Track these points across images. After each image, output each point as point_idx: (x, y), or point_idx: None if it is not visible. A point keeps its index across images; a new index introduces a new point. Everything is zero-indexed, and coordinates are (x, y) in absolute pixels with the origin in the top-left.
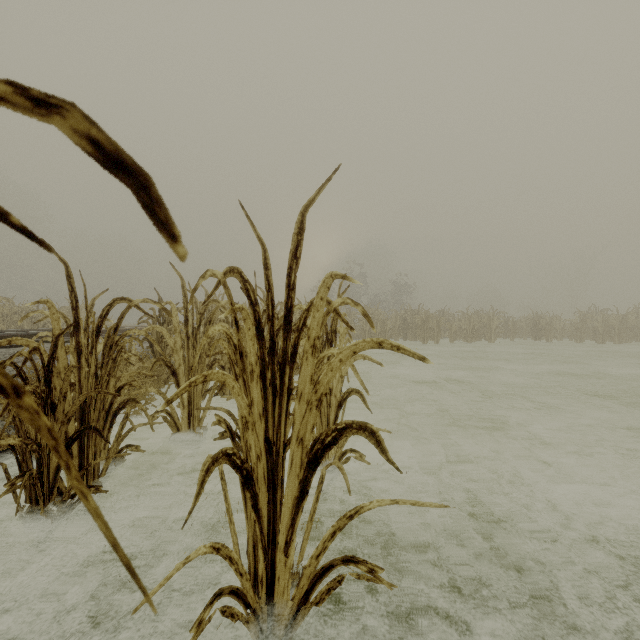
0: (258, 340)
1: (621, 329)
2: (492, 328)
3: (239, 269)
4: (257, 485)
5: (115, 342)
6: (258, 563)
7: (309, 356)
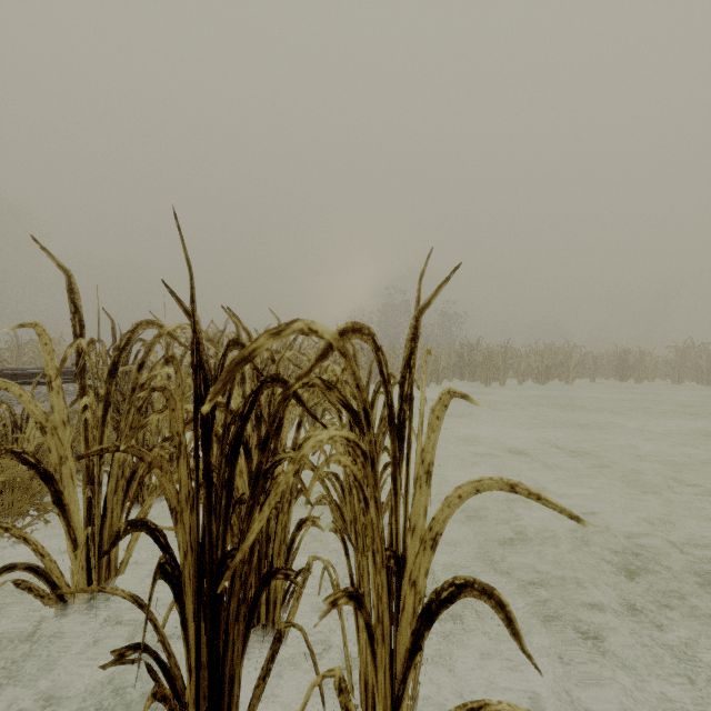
0: None
1: None
2: (570, 366)
3: None
4: None
5: None
6: None
7: None
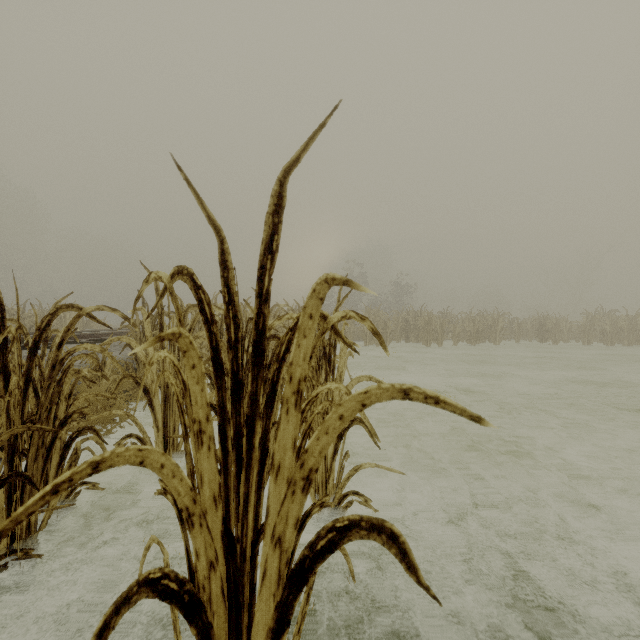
0: (215, 377)
1: (630, 331)
2: (497, 330)
3: (189, 269)
4: (210, 609)
5: (59, 360)
6: None
7: (291, 408)
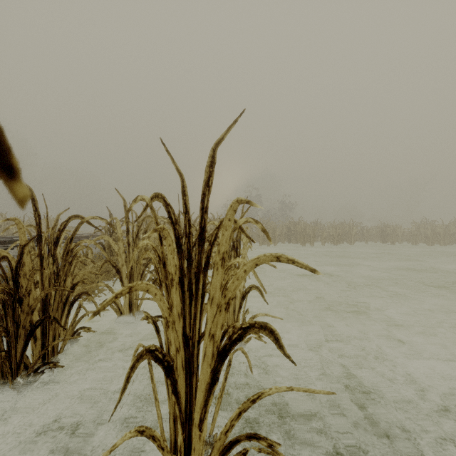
0: (177, 253)
1: (445, 235)
2: (352, 234)
3: (162, 195)
4: (176, 373)
5: (70, 249)
6: (177, 435)
7: (219, 267)
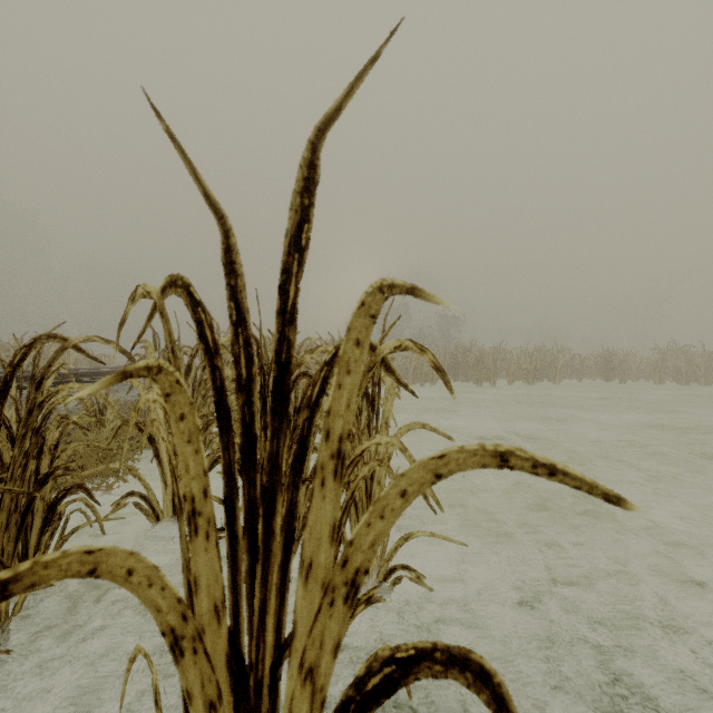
0: (219, 431)
1: (708, 369)
2: (557, 367)
3: (184, 278)
4: None
5: (38, 404)
6: None
7: (328, 478)
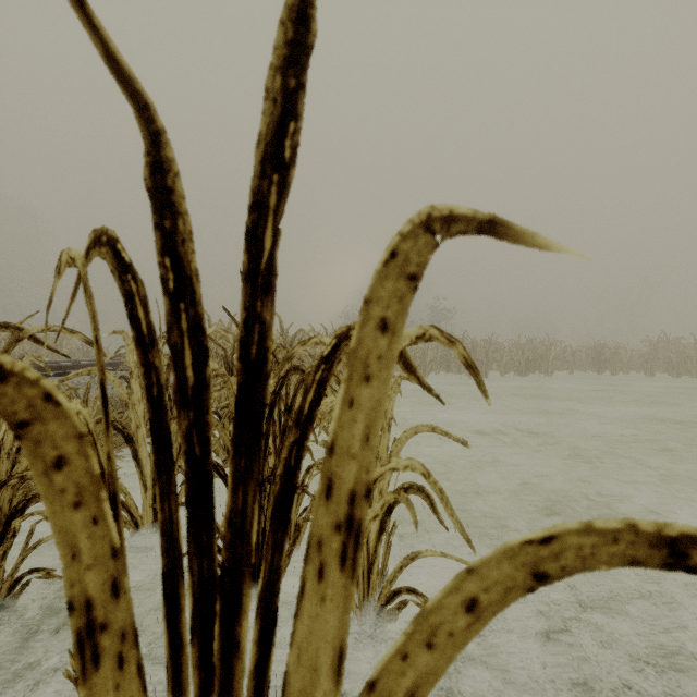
0: (156, 468)
1: None
2: (549, 359)
3: (109, 231)
4: None
5: None
6: None
7: (330, 565)
